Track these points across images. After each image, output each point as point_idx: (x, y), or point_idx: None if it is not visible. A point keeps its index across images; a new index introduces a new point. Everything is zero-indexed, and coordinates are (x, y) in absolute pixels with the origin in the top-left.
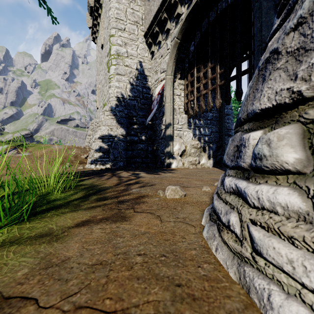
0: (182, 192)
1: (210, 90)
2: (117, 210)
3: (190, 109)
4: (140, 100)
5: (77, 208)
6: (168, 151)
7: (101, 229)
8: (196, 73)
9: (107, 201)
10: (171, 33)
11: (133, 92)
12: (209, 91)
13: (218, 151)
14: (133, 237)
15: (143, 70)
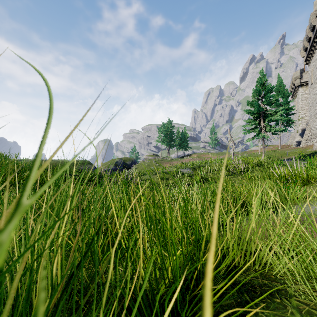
0: None
1: None
2: None
3: None
4: None
5: None
6: None
7: None
8: None
9: None
10: None
11: None
12: None
13: None
14: None
15: None
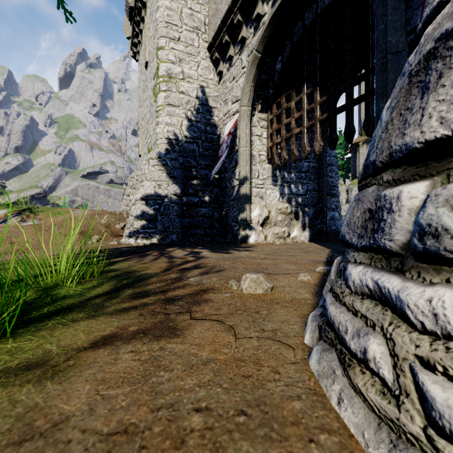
0: (267, 284)
1: (306, 127)
2: (164, 315)
3: (275, 156)
4: (201, 143)
5: (98, 311)
6: (243, 218)
7: (134, 354)
8: (284, 103)
9: (148, 299)
10: (248, 44)
11: (192, 131)
12: (305, 130)
13: (316, 218)
14: (187, 370)
15: (206, 99)
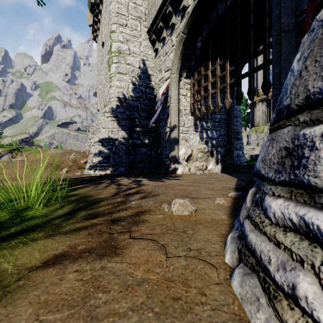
0: (192, 207)
1: (219, 89)
2: (108, 234)
3: (196, 110)
4: (143, 101)
5: (55, 231)
6: (173, 155)
7: (78, 273)
8: (203, 71)
9: (97, 220)
10: (176, 28)
11: (136, 92)
12: (218, 91)
13: (226, 155)
14: (123, 292)
15: (146, 69)
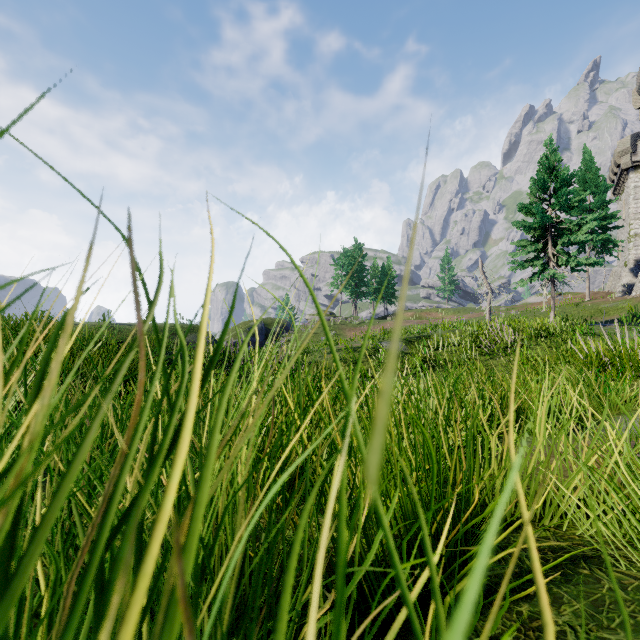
0: None
1: None
2: None
3: None
4: None
5: None
6: None
7: None
8: None
9: None
10: None
11: None
12: None
13: None
14: None
15: None
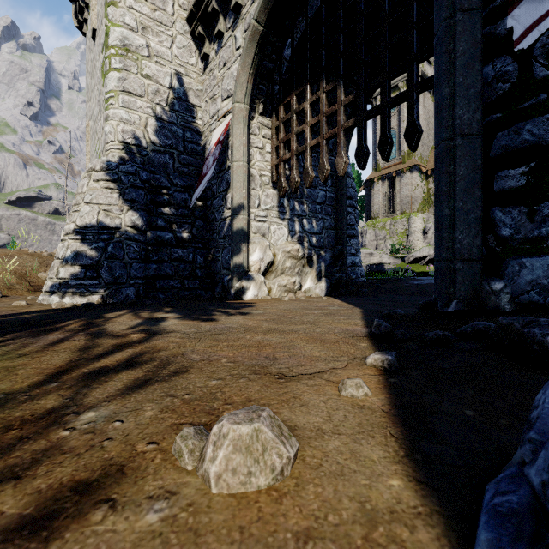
0: (283, 450)
1: (326, 137)
2: None
3: (283, 177)
4: (178, 155)
5: None
6: (237, 264)
7: None
8: (295, 104)
9: None
10: (244, 14)
11: (163, 136)
12: (324, 141)
13: (334, 264)
14: None
15: (185, 92)
